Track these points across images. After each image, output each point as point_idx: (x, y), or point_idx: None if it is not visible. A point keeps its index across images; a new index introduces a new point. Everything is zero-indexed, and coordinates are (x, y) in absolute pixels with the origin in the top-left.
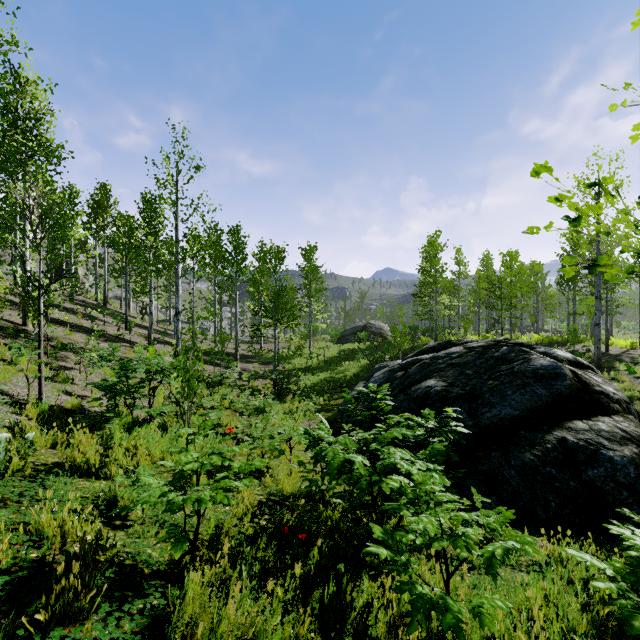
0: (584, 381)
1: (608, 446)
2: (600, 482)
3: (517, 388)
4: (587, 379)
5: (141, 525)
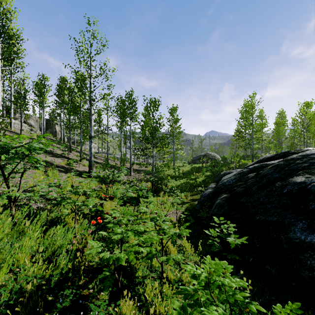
0: None
1: None
2: None
3: None
4: None
5: None
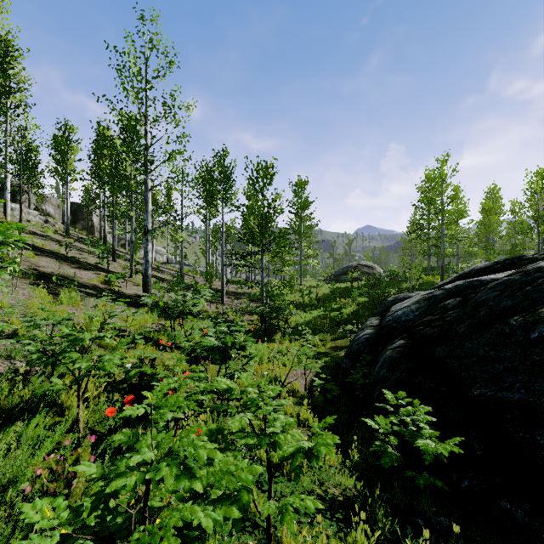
0: None
1: None
2: None
3: None
4: None
5: None
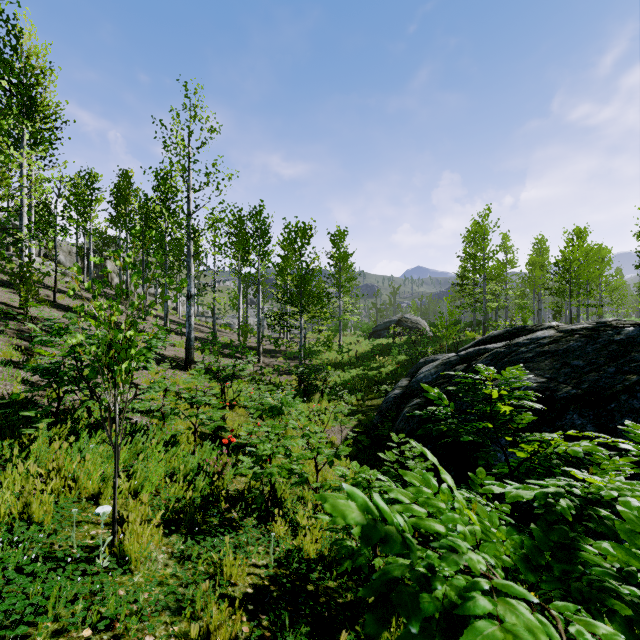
0: None
1: None
2: None
3: None
4: None
5: None
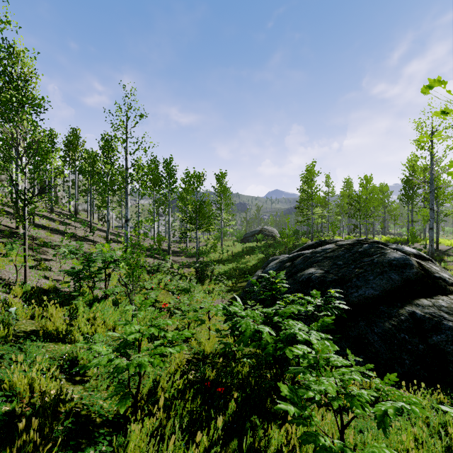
0: (427, 269)
1: (448, 318)
2: (442, 345)
3: (377, 274)
4: (429, 268)
5: (96, 380)
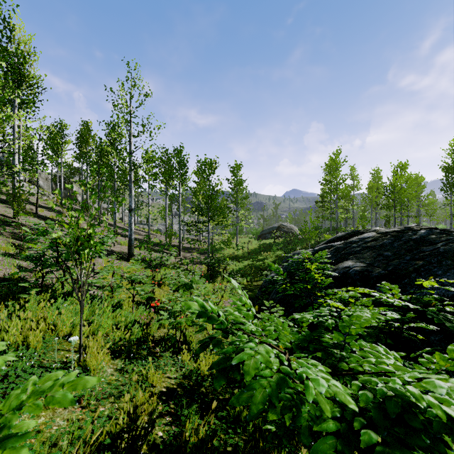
0: None
1: None
2: None
3: (448, 268)
4: None
5: None
